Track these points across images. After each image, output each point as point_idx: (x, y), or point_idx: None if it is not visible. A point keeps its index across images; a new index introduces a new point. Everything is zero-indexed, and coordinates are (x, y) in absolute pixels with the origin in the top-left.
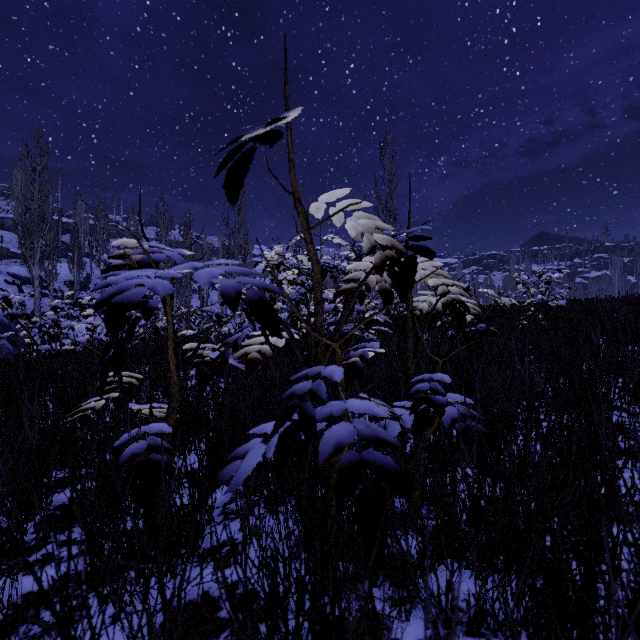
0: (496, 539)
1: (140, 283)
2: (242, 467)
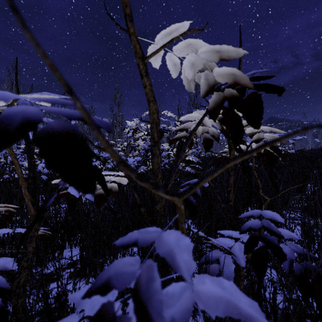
0: None
1: None
2: None
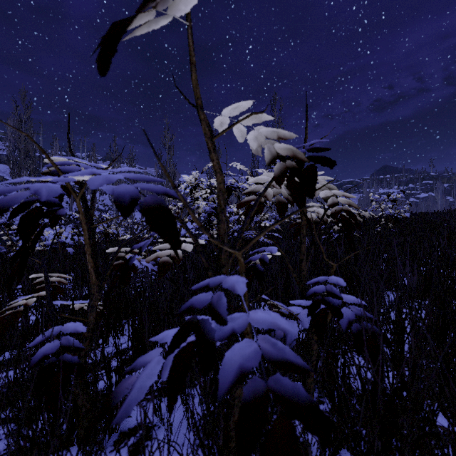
0: (404, 454)
1: (26, 187)
2: (135, 389)
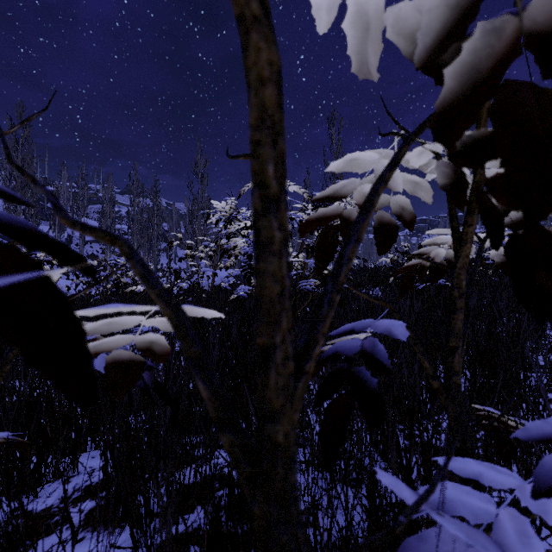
0: None
1: None
2: None
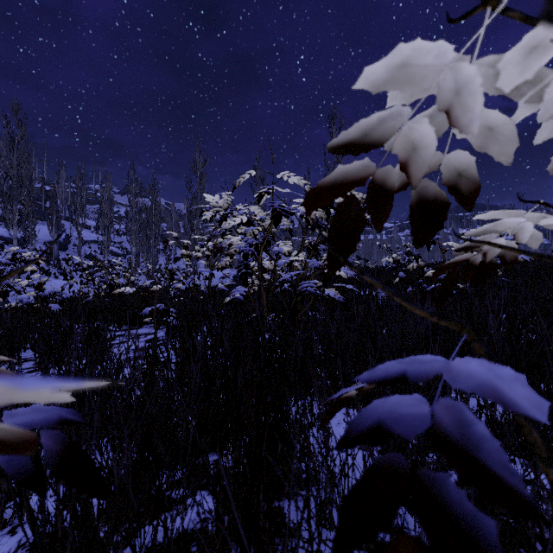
0: None
1: None
2: None
